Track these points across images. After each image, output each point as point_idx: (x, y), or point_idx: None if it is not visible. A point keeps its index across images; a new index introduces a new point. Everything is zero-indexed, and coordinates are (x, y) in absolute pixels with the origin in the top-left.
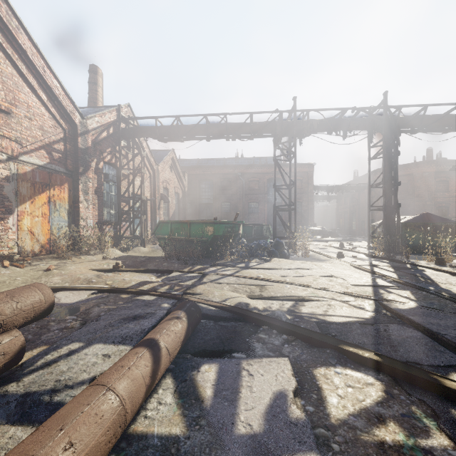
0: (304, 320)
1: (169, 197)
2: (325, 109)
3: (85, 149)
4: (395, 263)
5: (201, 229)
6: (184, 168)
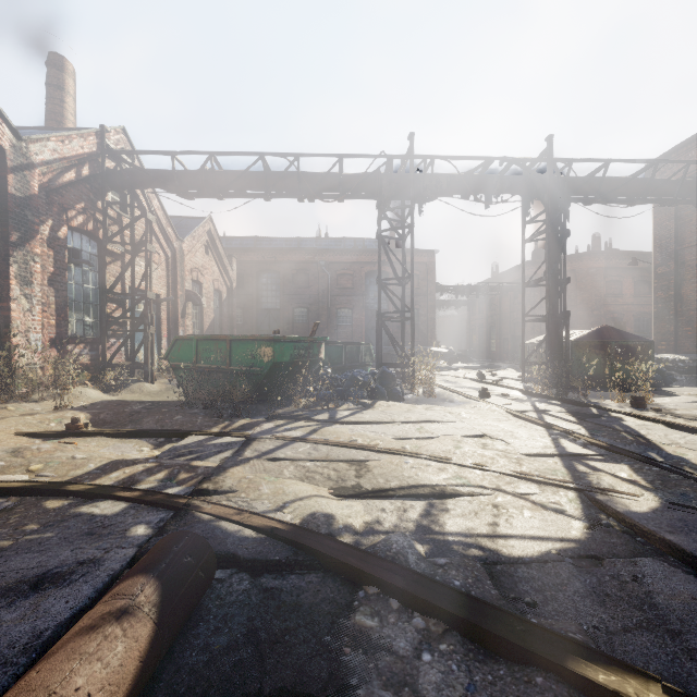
0: (455, 556)
1: (204, 296)
2: (460, 157)
3: (24, 199)
4: (571, 407)
5: (250, 350)
6: (232, 251)
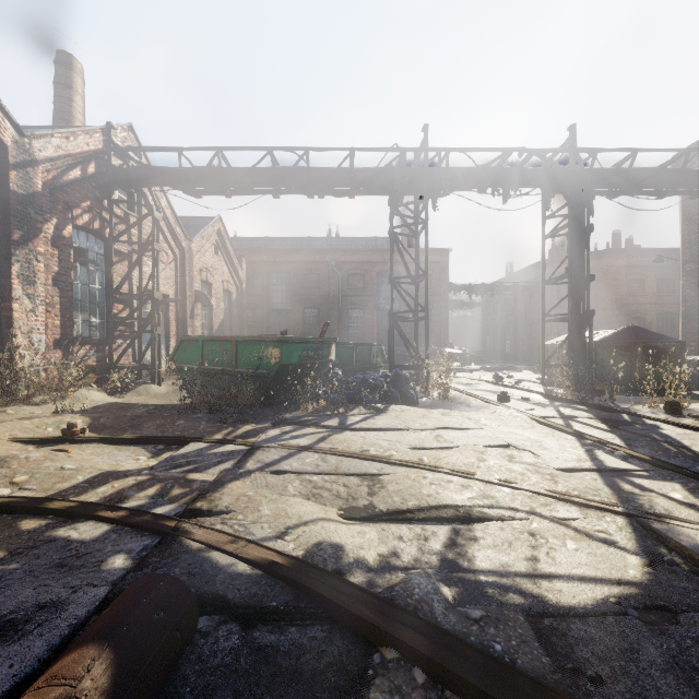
0: (491, 603)
1: (213, 296)
2: (477, 148)
3: (26, 197)
4: (599, 412)
5: (257, 352)
6: (243, 251)
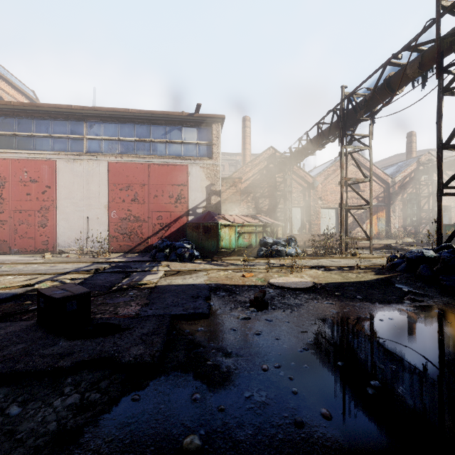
0: None
1: None
2: None
3: (393, 192)
4: None
5: (449, 228)
6: None
